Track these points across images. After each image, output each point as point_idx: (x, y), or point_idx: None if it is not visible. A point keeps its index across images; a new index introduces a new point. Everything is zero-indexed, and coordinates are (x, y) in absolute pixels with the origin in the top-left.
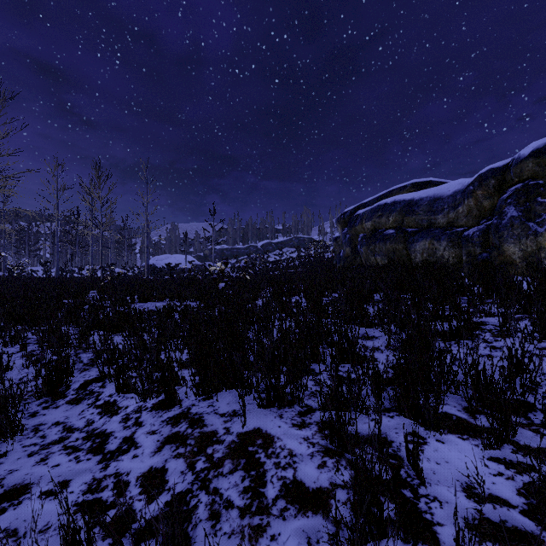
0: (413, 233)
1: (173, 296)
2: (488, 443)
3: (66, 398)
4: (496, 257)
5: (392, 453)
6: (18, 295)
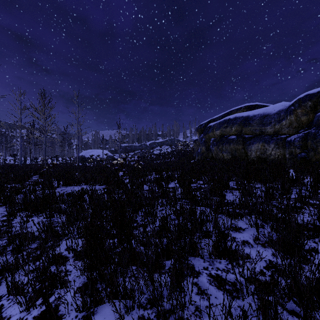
0: (249, 138)
1: (87, 181)
2: None
3: None
4: (312, 156)
5: None
6: None
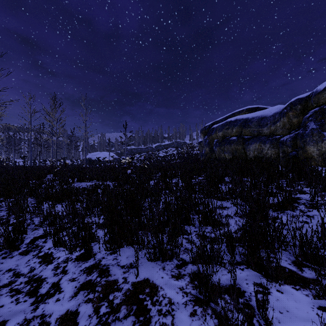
0: (248, 139)
1: (99, 178)
2: (315, 293)
3: (19, 250)
4: (301, 154)
5: (245, 302)
6: (0, 178)
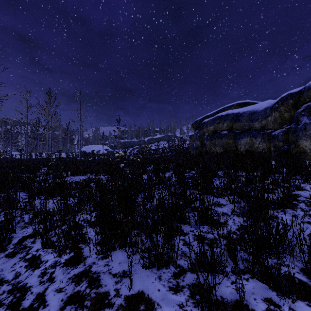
0: (239, 133)
1: (92, 172)
2: None
3: (6, 252)
4: (293, 148)
5: None
6: None
